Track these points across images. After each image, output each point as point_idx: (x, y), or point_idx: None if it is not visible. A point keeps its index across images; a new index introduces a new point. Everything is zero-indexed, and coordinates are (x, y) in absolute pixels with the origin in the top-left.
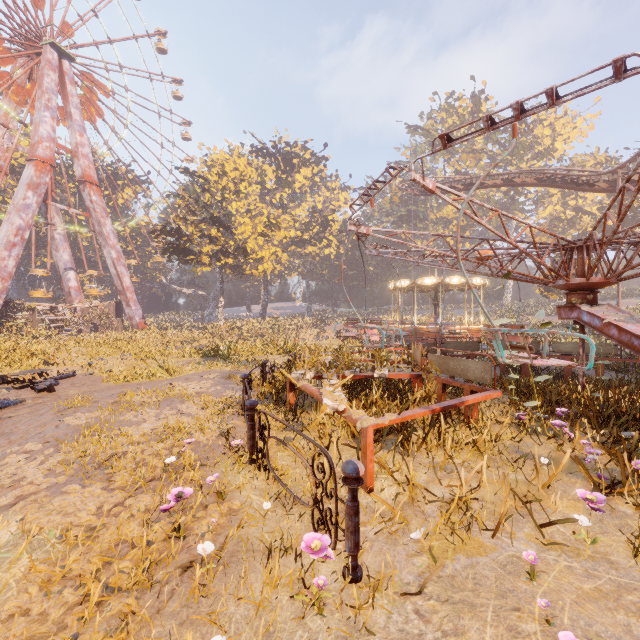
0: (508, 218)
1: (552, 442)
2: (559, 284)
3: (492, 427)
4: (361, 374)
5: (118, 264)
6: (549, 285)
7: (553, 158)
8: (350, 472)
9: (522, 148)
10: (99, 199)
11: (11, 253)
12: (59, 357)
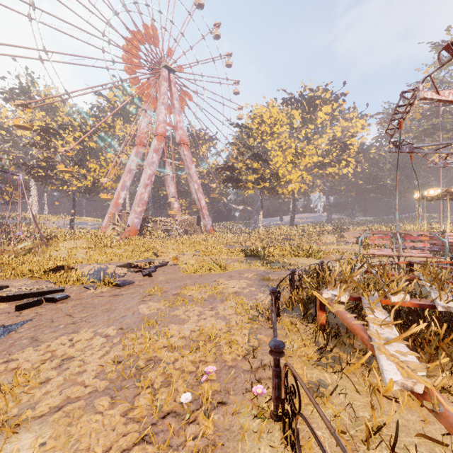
0: None
1: None
2: None
3: None
4: (413, 301)
5: (198, 192)
6: None
7: None
8: None
9: None
10: (188, 153)
11: (146, 190)
12: (163, 251)
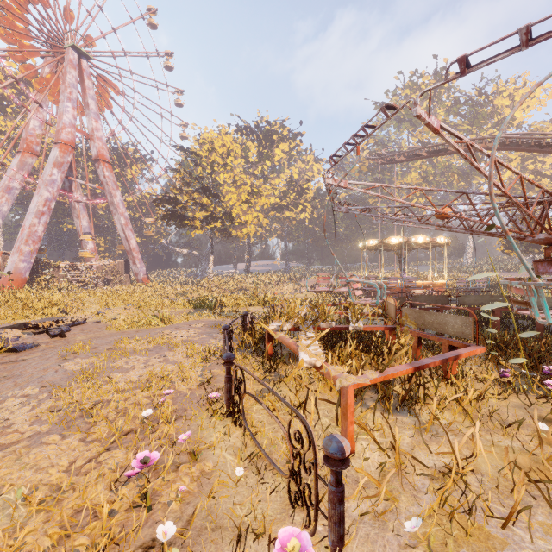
0: (468, 183)
1: (541, 402)
2: (537, 238)
3: (472, 383)
4: (336, 326)
5: (126, 229)
6: (526, 240)
7: (512, 126)
8: (333, 452)
9: (482, 118)
10: (111, 174)
11: (40, 220)
12: (75, 307)
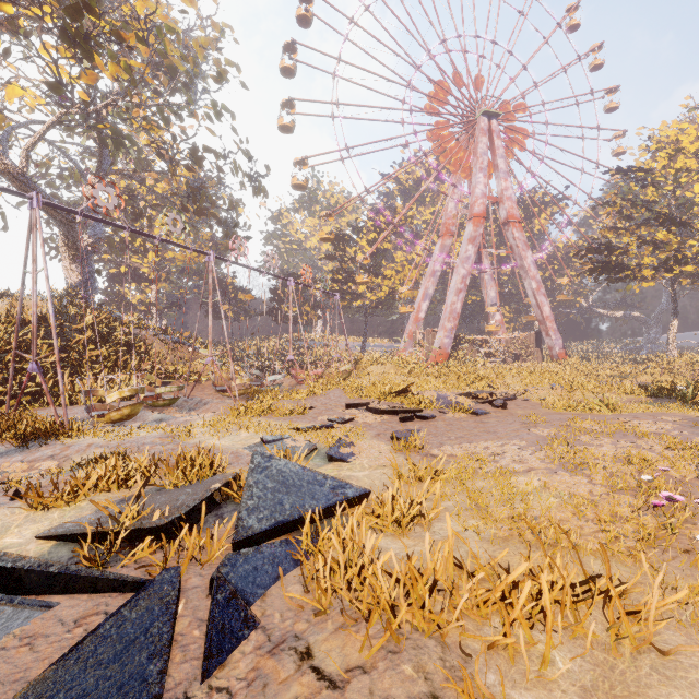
0: None
1: None
2: None
3: None
4: None
5: (537, 294)
6: None
7: None
8: None
9: None
10: (520, 234)
11: (458, 298)
12: (498, 382)
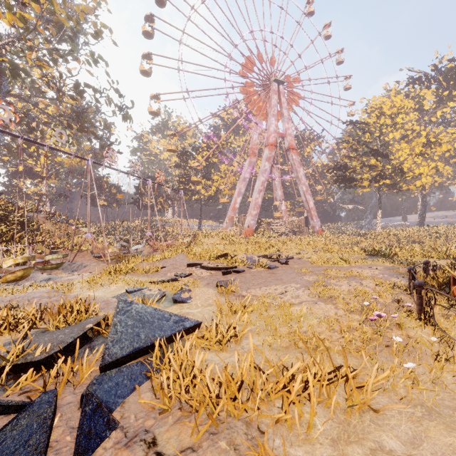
0: None
1: None
2: None
3: None
4: None
5: (306, 194)
6: None
7: None
8: None
9: None
10: (296, 157)
11: (260, 195)
12: (283, 248)
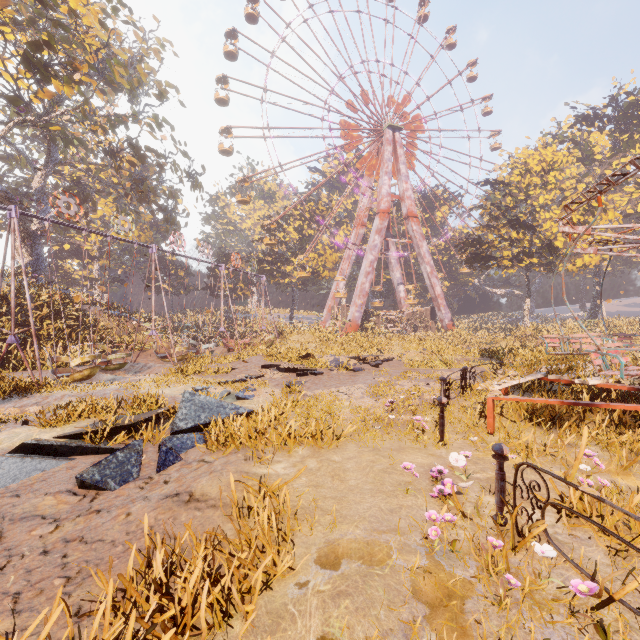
0: None
1: None
2: None
3: None
4: (568, 379)
5: (431, 276)
6: None
7: None
8: (438, 399)
9: None
10: (418, 228)
11: (367, 279)
12: (387, 348)
